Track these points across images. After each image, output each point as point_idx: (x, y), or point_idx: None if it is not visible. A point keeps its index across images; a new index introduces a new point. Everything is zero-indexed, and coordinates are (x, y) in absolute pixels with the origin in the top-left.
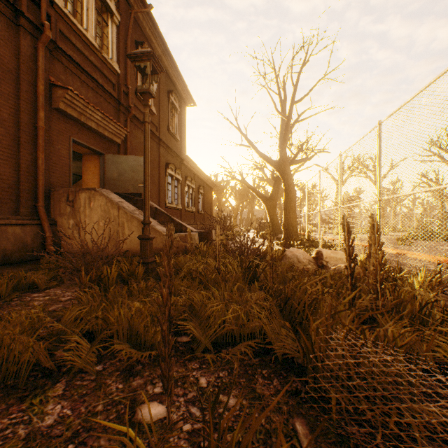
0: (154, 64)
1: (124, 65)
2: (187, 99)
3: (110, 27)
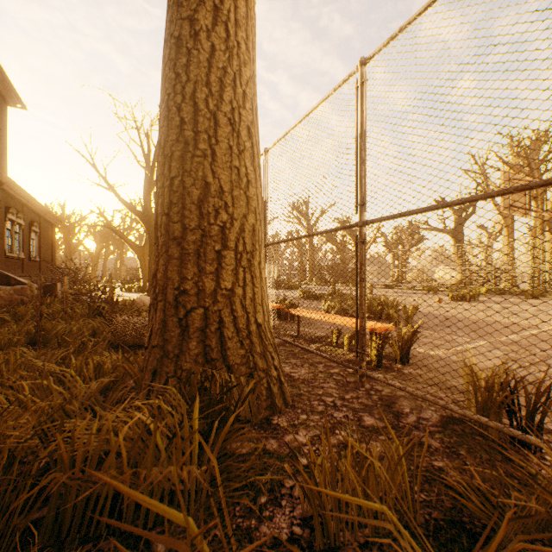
0: None
1: None
2: (10, 96)
3: None
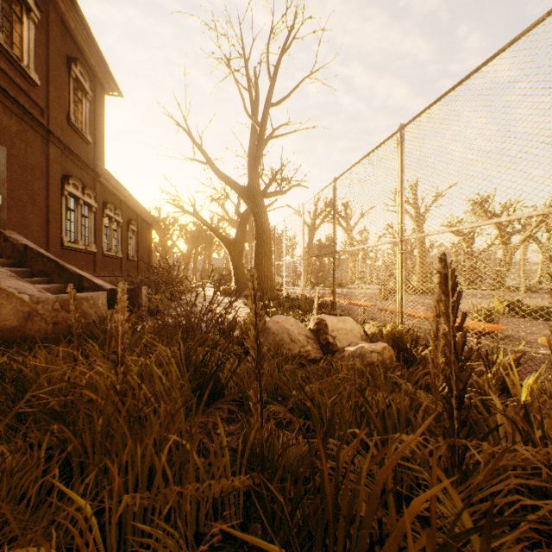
0: None
1: None
2: (106, 81)
3: None
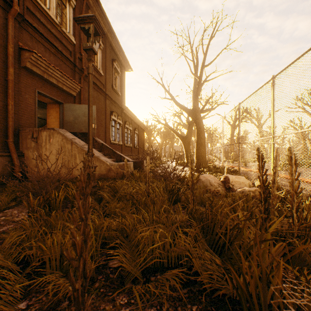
0: (96, 26)
1: (79, 38)
2: (126, 65)
3: (68, 9)
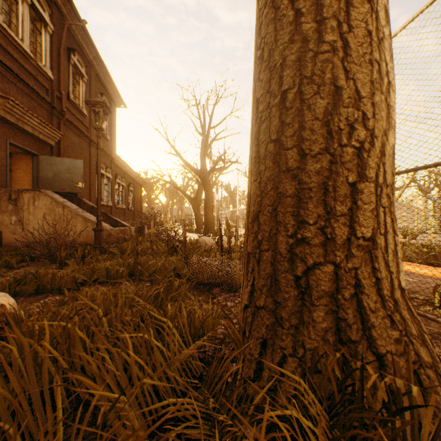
0: (105, 109)
1: (58, 71)
2: (117, 100)
3: (44, 36)
